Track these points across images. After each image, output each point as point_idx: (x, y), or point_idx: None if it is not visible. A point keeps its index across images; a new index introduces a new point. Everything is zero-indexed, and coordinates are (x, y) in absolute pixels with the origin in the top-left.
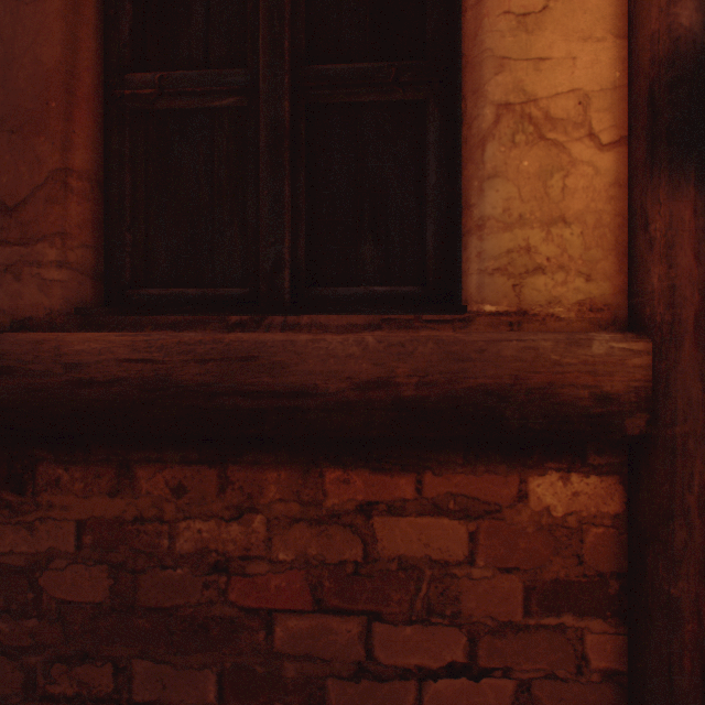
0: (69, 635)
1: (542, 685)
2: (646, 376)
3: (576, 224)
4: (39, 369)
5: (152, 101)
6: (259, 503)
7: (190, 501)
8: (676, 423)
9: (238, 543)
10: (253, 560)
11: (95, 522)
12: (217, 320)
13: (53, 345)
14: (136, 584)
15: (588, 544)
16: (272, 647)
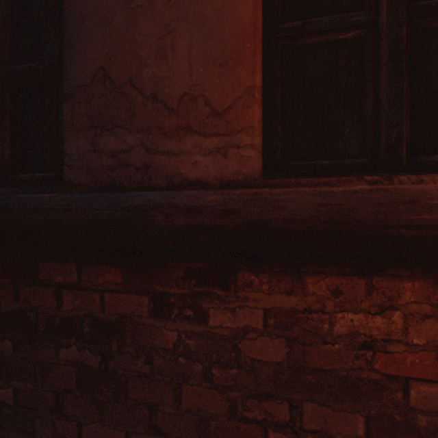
0: (258, 381)
1: None
2: None
3: None
4: (255, 211)
5: (296, 40)
6: (396, 304)
7: (343, 300)
8: None
9: (380, 330)
10: (392, 342)
11: (275, 310)
12: (354, 179)
13: (265, 195)
14: (304, 352)
15: None
16: (407, 403)
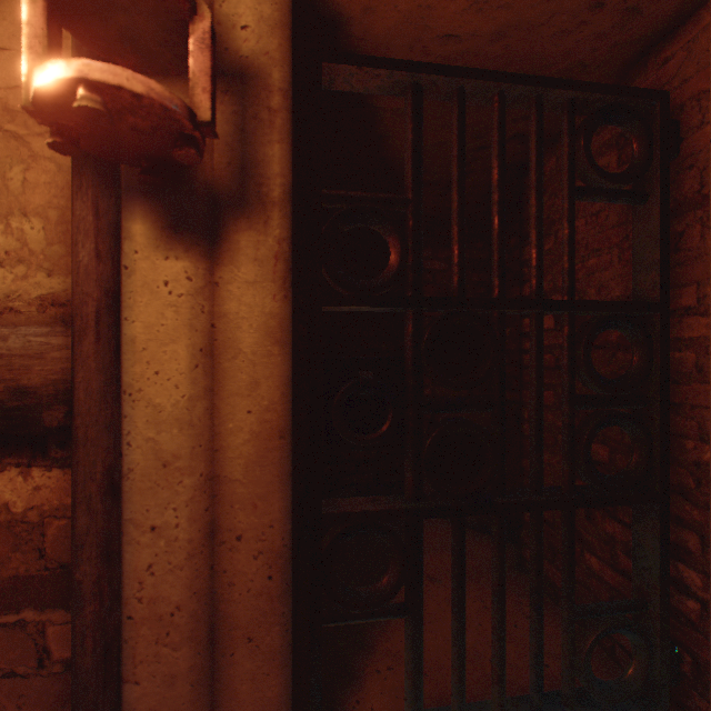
0: None
1: (2, 685)
2: (67, 369)
3: (40, 218)
4: None
5: None
6: None
7: None
8: (81, 414)
9: None
10: None
11: None
12: None
13: None
14: None
15: (53, 537)
16: None
